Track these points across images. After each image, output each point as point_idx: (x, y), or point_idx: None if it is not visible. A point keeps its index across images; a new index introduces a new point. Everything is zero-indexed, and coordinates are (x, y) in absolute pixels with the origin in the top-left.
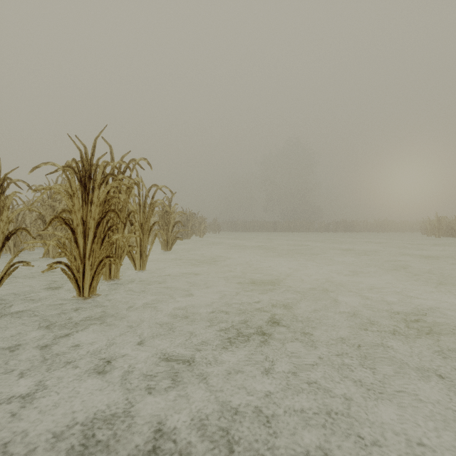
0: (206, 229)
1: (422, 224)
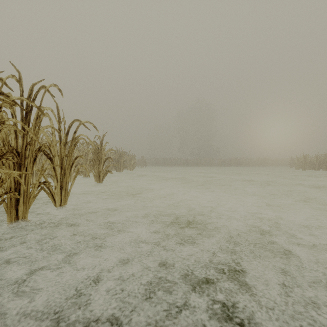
0: (136, 164)
1: (290, 160)
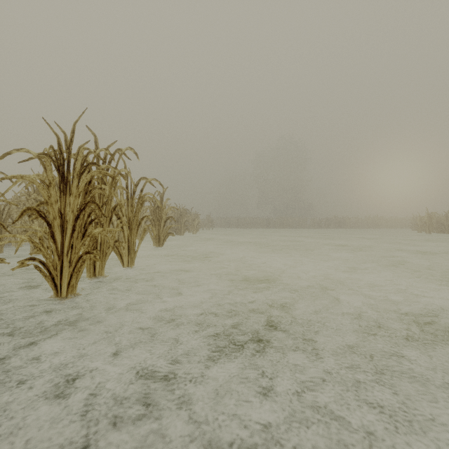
0: (200, 225)
1: (412, 220)
